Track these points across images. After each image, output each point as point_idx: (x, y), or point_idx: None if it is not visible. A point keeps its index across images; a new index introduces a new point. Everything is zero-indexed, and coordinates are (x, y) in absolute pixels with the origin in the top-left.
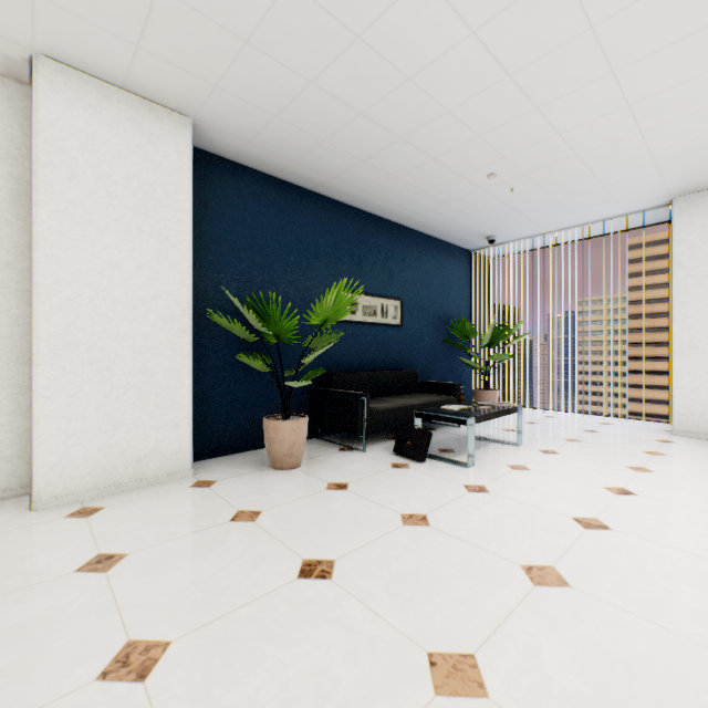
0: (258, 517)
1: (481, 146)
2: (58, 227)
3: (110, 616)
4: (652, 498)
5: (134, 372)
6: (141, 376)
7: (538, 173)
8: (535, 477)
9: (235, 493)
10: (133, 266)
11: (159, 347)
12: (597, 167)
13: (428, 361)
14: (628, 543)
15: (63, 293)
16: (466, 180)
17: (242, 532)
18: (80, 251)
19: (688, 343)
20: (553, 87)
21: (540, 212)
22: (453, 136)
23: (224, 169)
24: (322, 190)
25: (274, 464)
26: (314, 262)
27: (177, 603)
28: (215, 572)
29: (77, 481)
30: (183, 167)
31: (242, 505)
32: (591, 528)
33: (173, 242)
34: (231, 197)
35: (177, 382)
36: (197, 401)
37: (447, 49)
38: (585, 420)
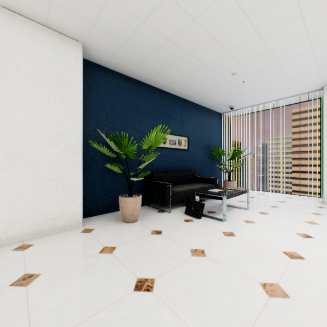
0: (114, 250)
1: (230, 58)
2: (9, 97)
3: (22, 318)
4: (322, 240)
5: (51, 173)
6: (55, 175)
7: (257, 72)
8: (259, 227)
9: (103, 236)
10: (50, 118)
11: (65, 160)
12: (288, 69)
13: (201, 167)
14: (317, 268)
15: (13, 132)
16: (221, 77)
17: (105, 260)
18: (22, 110)
19: None
20: (269, 24)
21: (256, 93)
22: (215, 52)
23: (99, 71)
24: (149, 82)
25: (124, 219)
26: (145, 118)
27: (63, 308)
28: (87, 286)
29: (20, 230)
30: (77, 68)
31: (106, 243)
32: (294, 258)
33: (72, 106)
34: (103, 85)
35: (74, 178)
36: (85, 187)
37: (215, 1)
38: (278, 196)
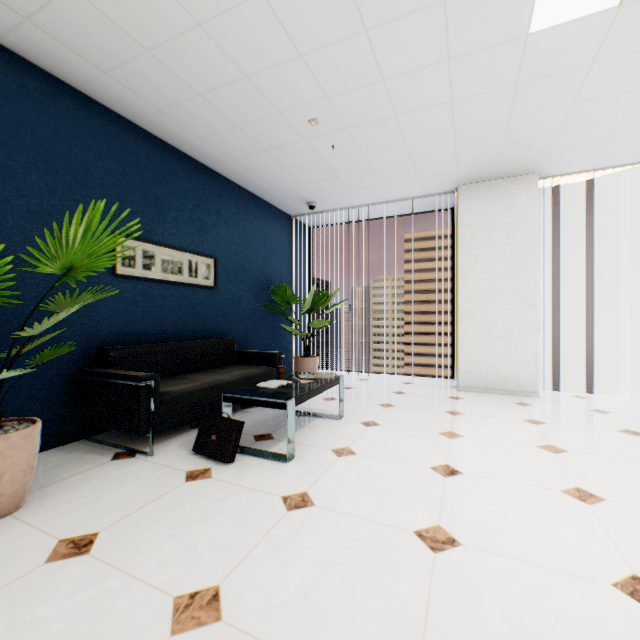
0: None
1: (304, 73)
2: None
3: None
4: (476, 475)
5: None
6: None
7: (359, 130)
8: (363, 464)
9: None
10: None
11: None
12: (411, 136)
13: (248, 328)
14: (487, 569)
15: None
16: (286, 122)
17: None
18: None
19: (469, 311)
20: (386, 1)
21: (357, 181)
22: (269, 44)
23: None
24: (93, 92)
25: None
26: (81, 191)
27: None
28: None
29: None
30: None
31: None
32: (440, 548)
33: None
34: None
35: None
36: None
37: None
38: (392, 381)
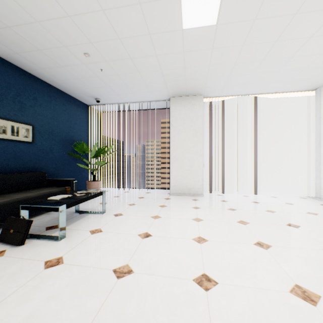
0: None
1: (73, 26)
2: None
3: None
4: (158, 236)
5: None
6: None
7: (114, 63)
8: (104, 237)
9: None
10: None
11: None
12: (141, 70)
13: (58, 166)
14: (140, 283)
15: None
16: (71, 52)
17: None
18: None
19: (175, 157)
20: None
21: (120, 90)
22: (47, 5)
23: None
24: None
25: None
26: None
27: None
28: None
29: None
30: None
31: None
32: (122, 276)
33: None
34: None
35: None
36: None
37: None
38: (141, 192)
